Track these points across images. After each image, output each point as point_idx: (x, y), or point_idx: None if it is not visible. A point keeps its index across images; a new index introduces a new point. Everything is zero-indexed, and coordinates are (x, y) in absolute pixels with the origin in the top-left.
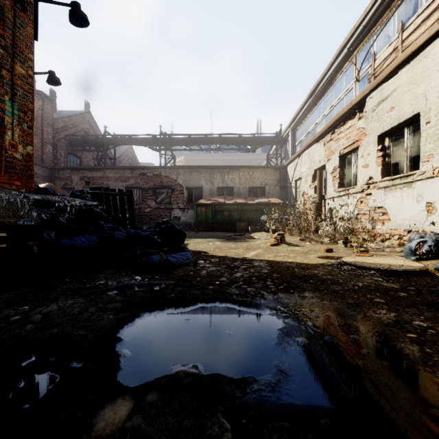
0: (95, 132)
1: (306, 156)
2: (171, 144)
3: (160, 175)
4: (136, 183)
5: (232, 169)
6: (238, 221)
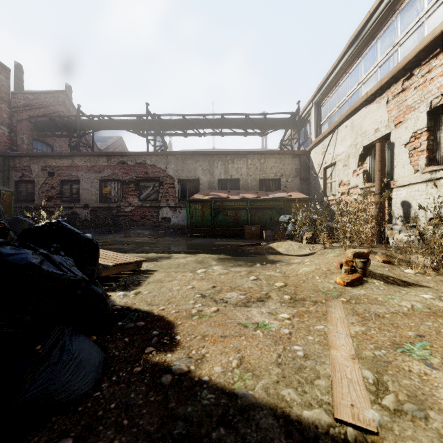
0: (72, 117)
1: (346, 129)
2: (162, 127)
3: (145, 164)
4: (114, 174)
5: (237, 156)
6: (246, 223)
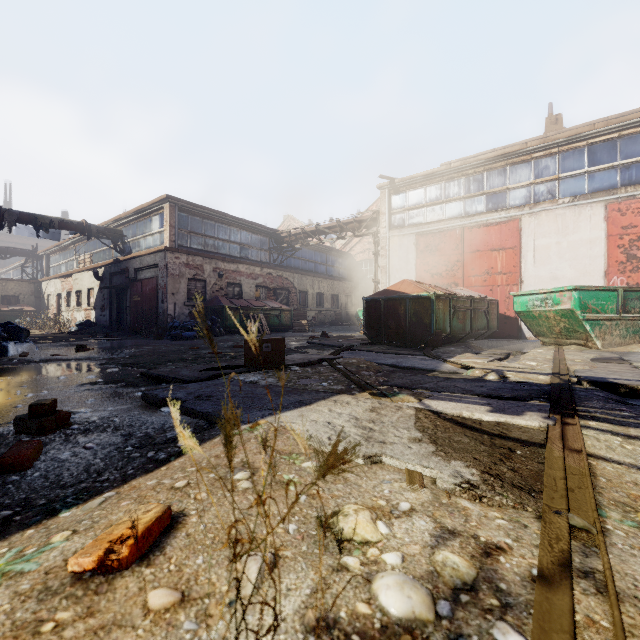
0: None
1: (53, 283)
2: None
3: None
4: None
5: None
6: None
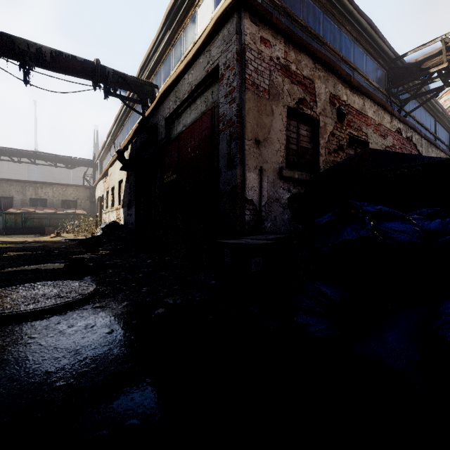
0: None
1: (100, 185)
2: None
3: None
4: None
5: (45, 185)
6: (48, 226)
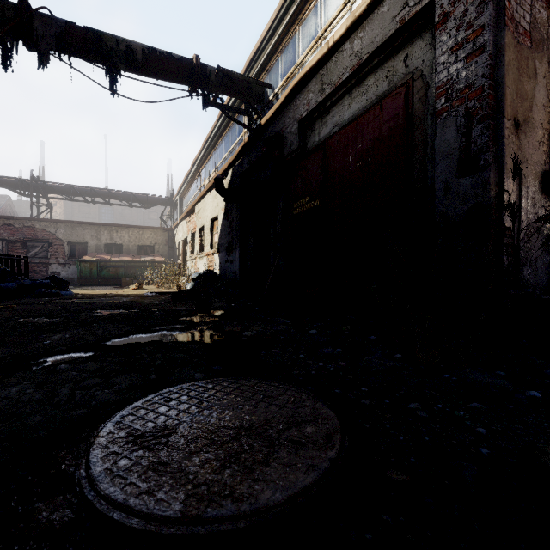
0: None
1: (181, 226)
2: (47, 191)
3: (34, 228)
4: None
5: (121, 228)
6: (124, 276)
